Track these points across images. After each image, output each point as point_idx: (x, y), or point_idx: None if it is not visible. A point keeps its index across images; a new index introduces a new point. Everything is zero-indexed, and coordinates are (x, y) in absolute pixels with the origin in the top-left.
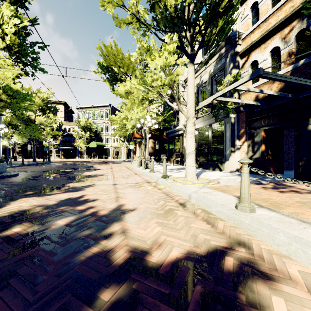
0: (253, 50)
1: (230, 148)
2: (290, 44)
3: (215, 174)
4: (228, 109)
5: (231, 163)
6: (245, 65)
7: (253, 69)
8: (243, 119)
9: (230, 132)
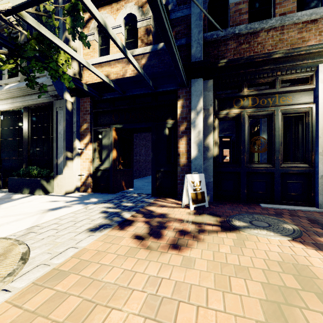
0: (101, 5)
1: (64, 153)
2: (149, 18)
3: (31, 206)
4: (60, 71)
5: (66, 178)
6: (90, 25)
7: (101, 36)
8: (87, 108)
9: (64, 126)
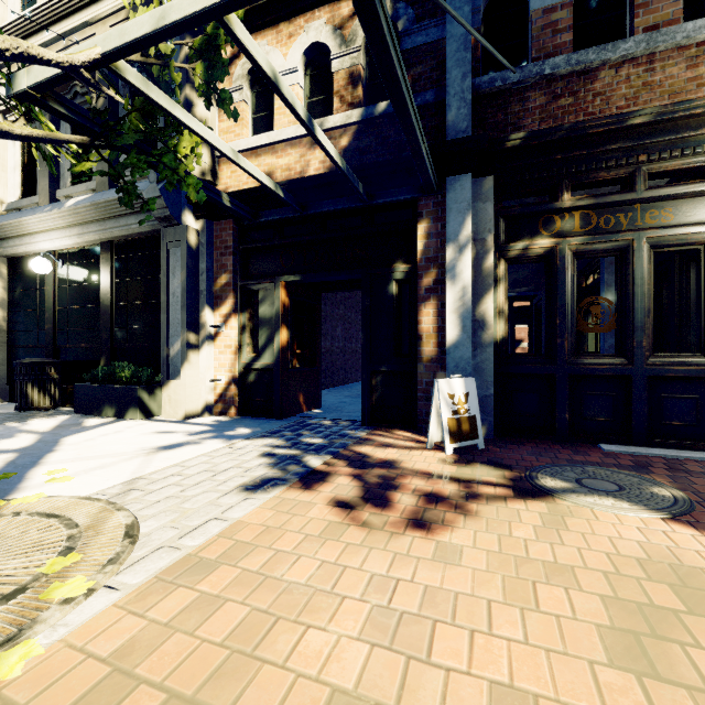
0: (257, 29)
1: (183, 336)
2: (356, 50)
3: (124, 440)
4: (182, 171)
5: (187, 385)
6: (234, 70)
7: (256, 93)
8: (227, 241)
9: (183, 279)
